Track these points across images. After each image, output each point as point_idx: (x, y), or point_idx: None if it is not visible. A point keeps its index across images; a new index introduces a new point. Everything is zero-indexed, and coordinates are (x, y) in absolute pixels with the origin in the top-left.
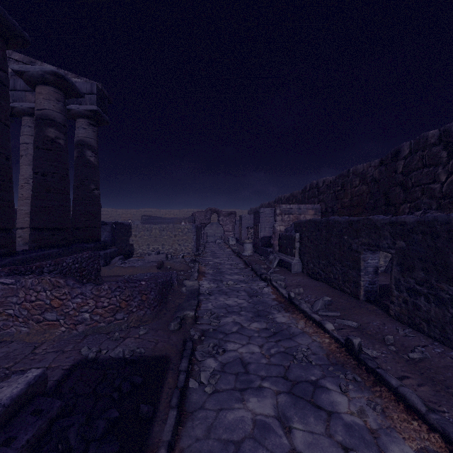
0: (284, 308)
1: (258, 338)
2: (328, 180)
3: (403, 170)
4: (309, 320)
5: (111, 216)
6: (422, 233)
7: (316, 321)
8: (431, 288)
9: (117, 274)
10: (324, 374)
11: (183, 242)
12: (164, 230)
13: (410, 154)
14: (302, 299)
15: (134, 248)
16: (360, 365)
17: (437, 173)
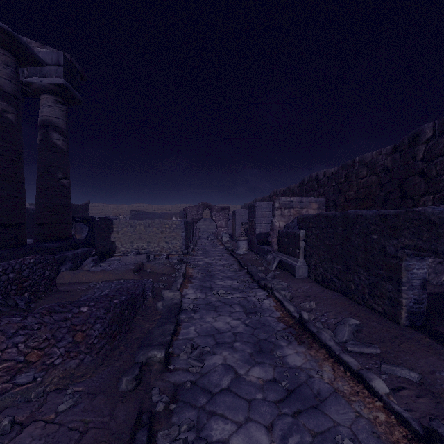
0: (295, 336)
1: (264, 406)
2: (330, 172)
3: (425, 157)
4: (339, 365)
5: (102, 212)
6: None
7: (351, 370)
8: None
9: (83, 280)
10: None
11: (171, 239)
12: (150, 226)
13: (433, 137)
14: (316, 318)
15: (116, 246)
16: None
17: None
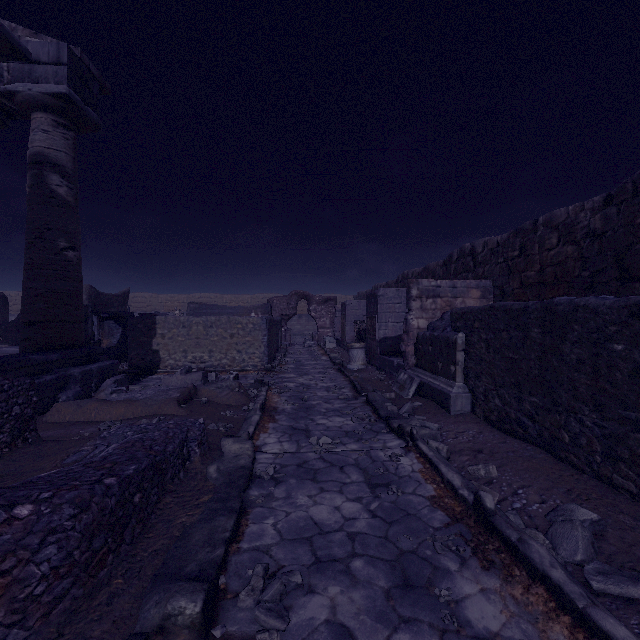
0: (471, 544)
1: None
2: (494, 242)
3: None
4: (588, 637)
5: (149, 305)
6: None
7: None
8: None
9: (92, 418)
10: None
11: (246, 347)
12: (213, 326)
13: None
14: (504, 500)
15: (160, 358)
16: None
17: None
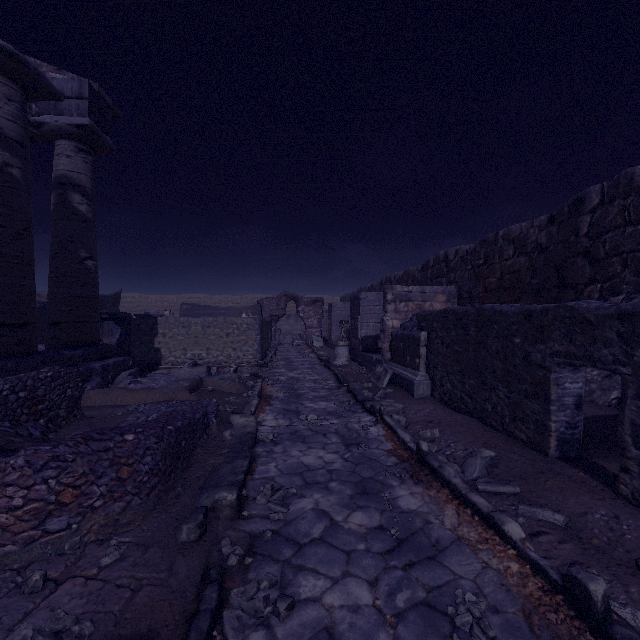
0: (410, 473)
1: (366, 558)
2: (464, 250)
3: (590, 231)
4: (465, 507)
5: (139, 305)
6: None
7: (480, 512)
8: None
9: (118, 402)
10: None
11: (240, 345)
12: (210, 326)
13: (601, 205)
14: (440, 450)
15: (161, 355)
16: None
17: None
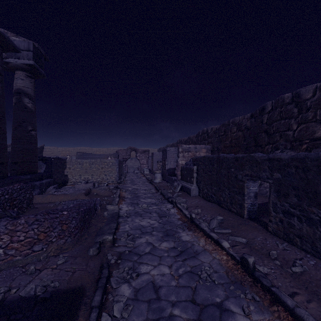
0: (187, 227)
1: (168, 258)
2: (215, 128)
3: (267, 121)
4: (208, 238)
5: (53, 153)
6: (295, 167)
7: (214, 239)
8: (303, 211)
9: (50, 201)
10: (227, 294)
11: (108, 173)
12: (93, 163)
13: (272, 110)
14: (200, 218)
15: (68, 178)
16: (256, 282)
17: (291, 124)
